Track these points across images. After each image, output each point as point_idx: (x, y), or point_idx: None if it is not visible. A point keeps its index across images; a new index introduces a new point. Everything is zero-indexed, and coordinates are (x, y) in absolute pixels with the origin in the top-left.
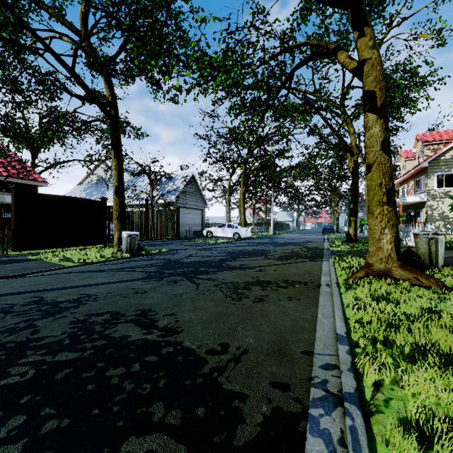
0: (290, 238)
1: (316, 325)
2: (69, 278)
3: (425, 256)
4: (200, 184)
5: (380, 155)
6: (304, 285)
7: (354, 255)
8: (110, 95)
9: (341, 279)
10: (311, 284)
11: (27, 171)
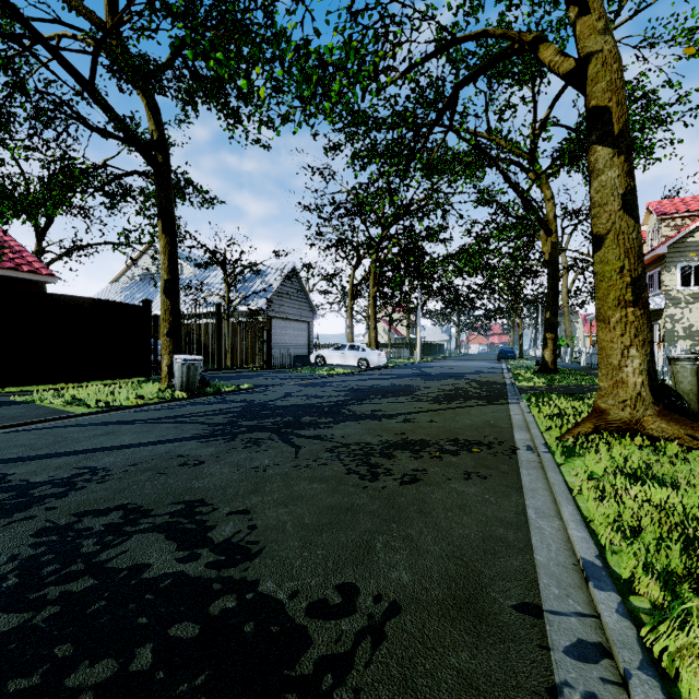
0: (448, 366)
1: (529, 536)
2: (69, 436)
3: (691, 396)
4: (306, 283)
5: (620, 218)
6: (487, 448)
7: (558, 394)
8: (156, 130)
9: (552, 437)
10: (499, 446)
11: (23, 258)
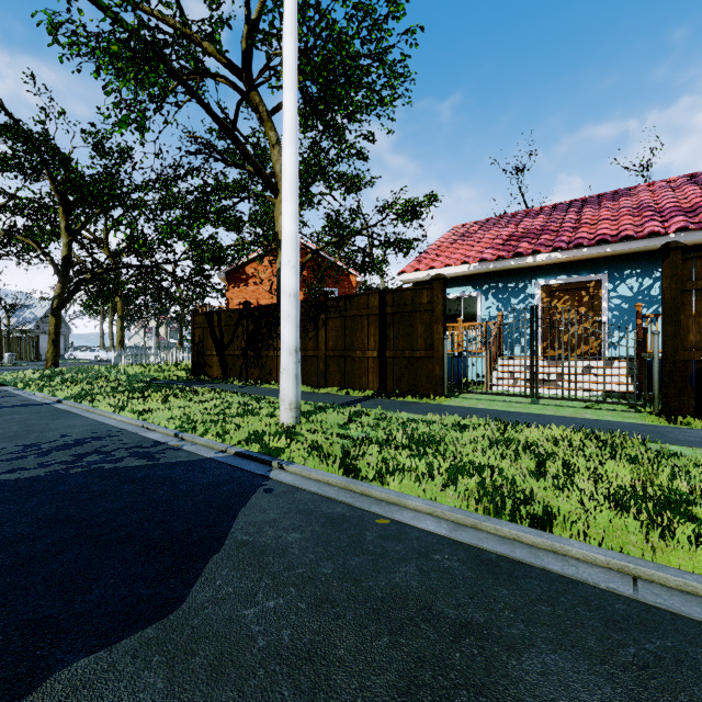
0: None
1: None
2: None
3: None
4: None
5: (119, 331)
6: None
7: None
8: None
9: None
10: None
11: None
